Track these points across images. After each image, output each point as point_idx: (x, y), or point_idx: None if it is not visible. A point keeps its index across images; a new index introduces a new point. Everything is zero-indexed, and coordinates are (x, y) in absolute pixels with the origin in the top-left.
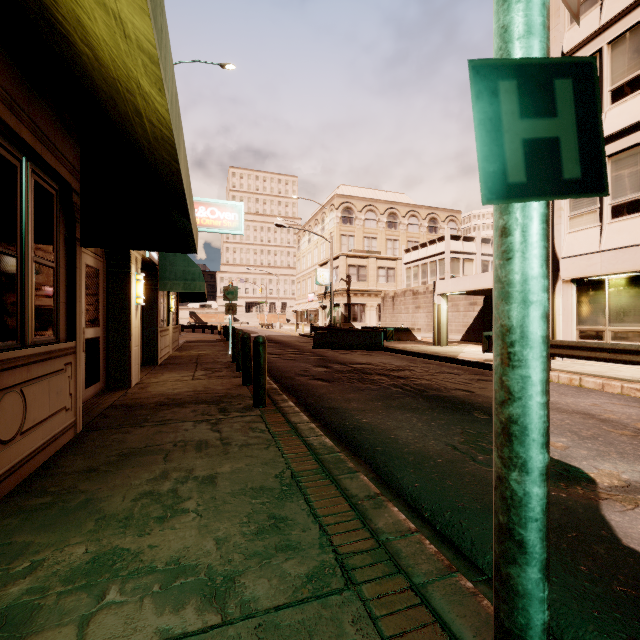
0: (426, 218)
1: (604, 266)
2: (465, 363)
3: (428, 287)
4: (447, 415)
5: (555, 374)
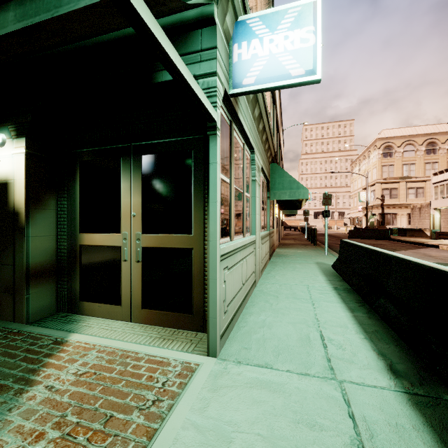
0: None
1: None
2: (425, 245)
3: None
4: None
5: None
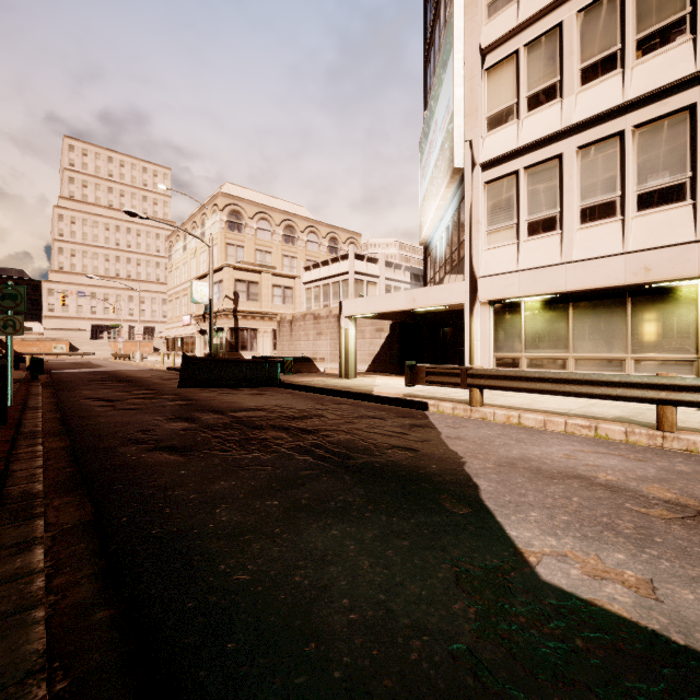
0: (326, 237)
1: (522, 287)
2: (383, 400)
3: (331, 310)
4: (405, 517)
5: (491, 411)
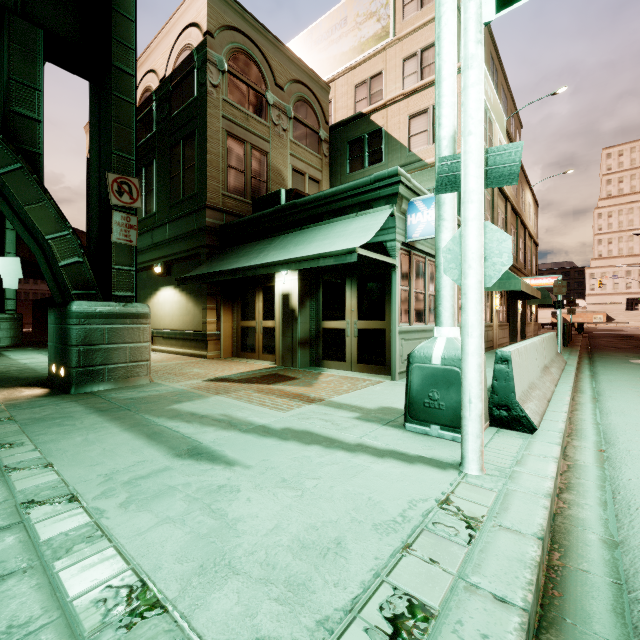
0: None
1: None
2: None
3: None
4: None
5: None
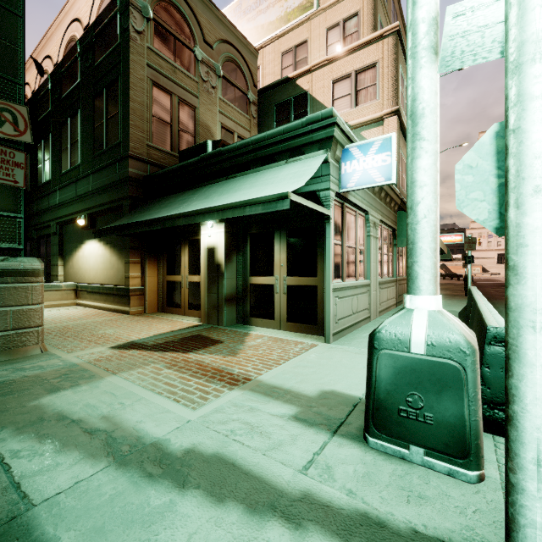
0: None
1: None
2: None
3: None
4: None
5: None
